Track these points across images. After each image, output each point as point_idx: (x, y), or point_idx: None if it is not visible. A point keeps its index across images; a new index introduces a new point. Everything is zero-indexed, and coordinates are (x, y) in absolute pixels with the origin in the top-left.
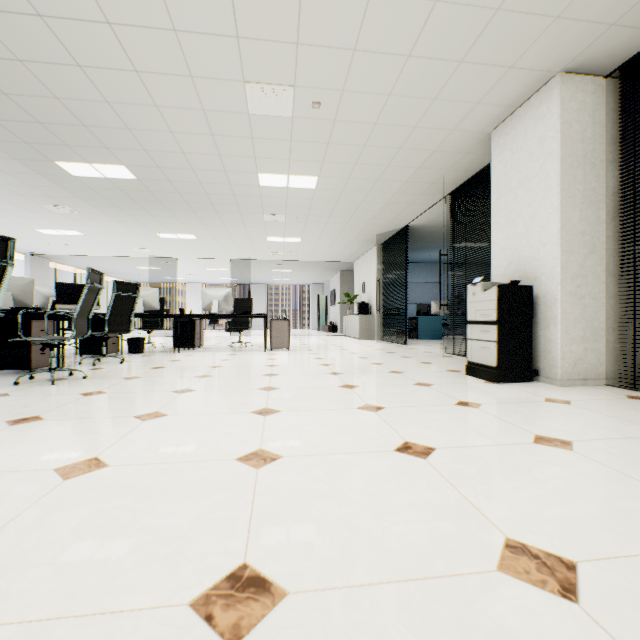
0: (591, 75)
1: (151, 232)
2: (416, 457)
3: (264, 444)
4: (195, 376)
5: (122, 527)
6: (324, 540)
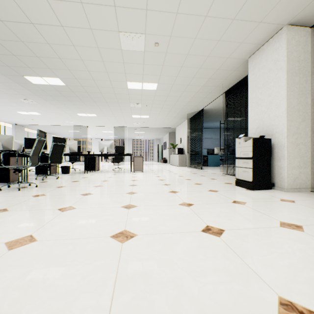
0: (303, 26)
1: (74, 113)
2: (214, 236)
3: (127, 227)
4: (93, 186)
5: (35, 286)
6: (161, 297)
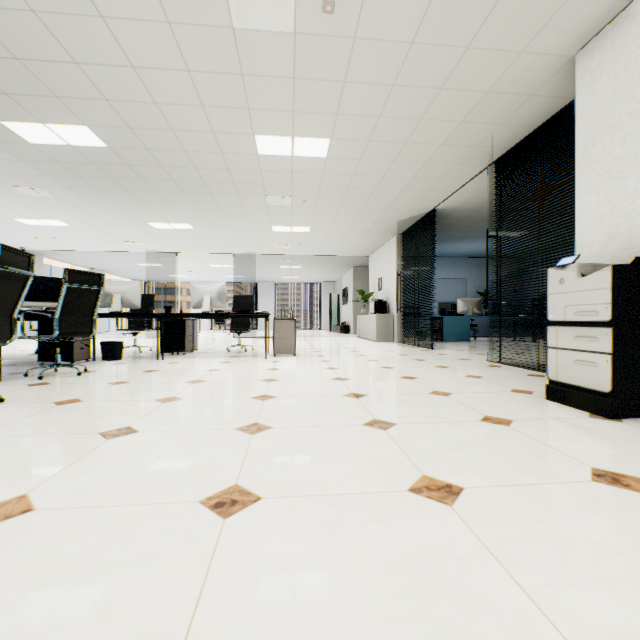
0: None
1: (142, 221)
2: None
3: None
4: (157, 399)
5: None
6: None
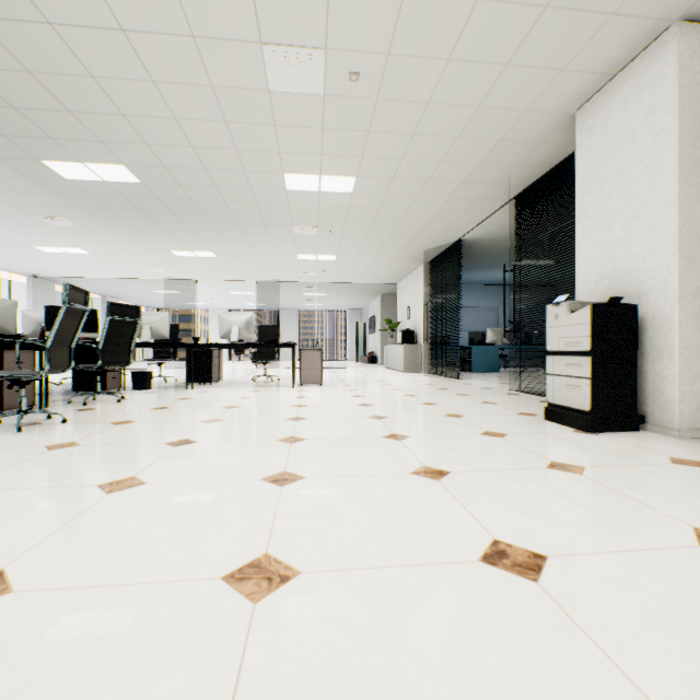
0: None
1: (164, 249)
2: (520, 577)
3: (273, 543)
4: (202, 420)
5: None
6: None
